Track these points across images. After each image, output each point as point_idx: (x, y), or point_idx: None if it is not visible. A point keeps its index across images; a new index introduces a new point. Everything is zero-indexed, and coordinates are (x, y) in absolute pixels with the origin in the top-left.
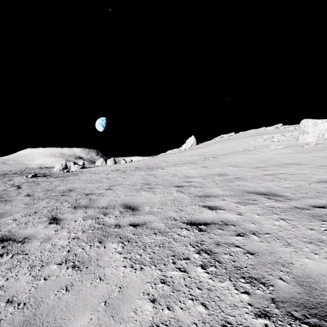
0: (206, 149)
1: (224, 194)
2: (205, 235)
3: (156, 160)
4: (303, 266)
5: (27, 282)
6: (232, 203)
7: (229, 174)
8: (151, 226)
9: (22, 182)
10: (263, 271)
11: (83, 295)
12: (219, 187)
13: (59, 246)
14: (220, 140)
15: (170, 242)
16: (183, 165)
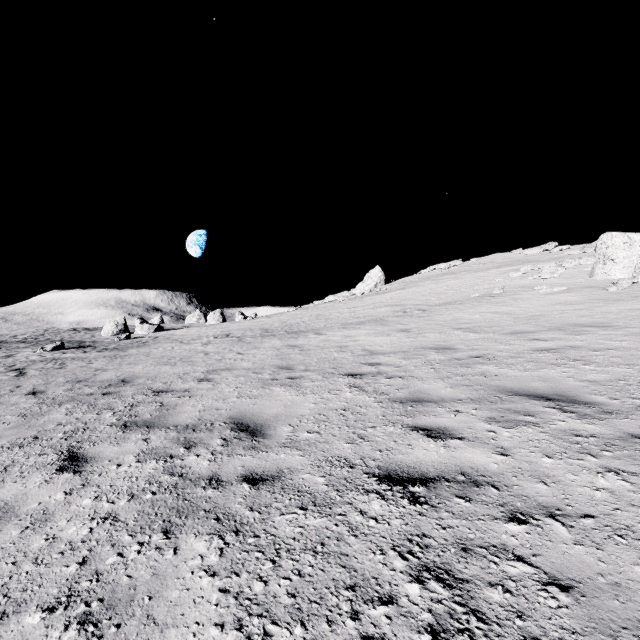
0: (406, 293)
1: (455, 396)
2: (427, 517)
3: (304, 314)
4: None
5: None
6: (478, 420)
7: (458, 347)
8: (294, 484)
9: (32, 361)
10: None
11: None
12: (443, 379)
13: (64, 542)
14: (433, 274)
15: (342, 537)
16: (360, 327)
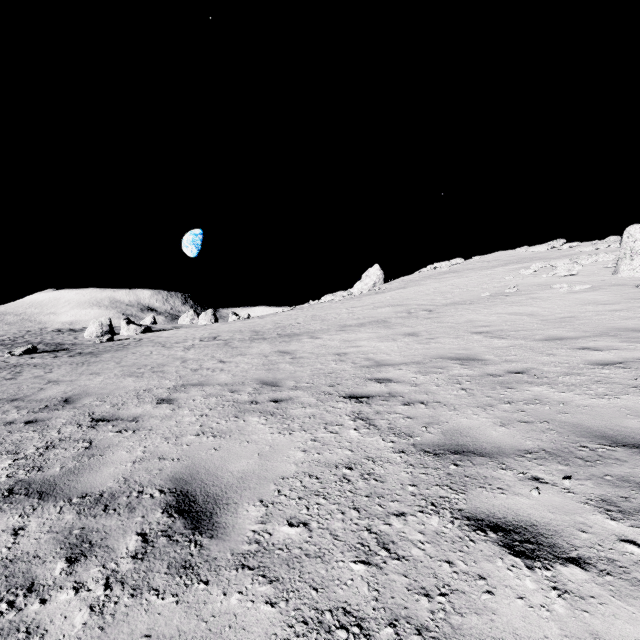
0: (407, 292)
1: (517, 444)
2: None
3: (299, 315)
4: None
5: None
6: (585, 505)
7: (487, 358)
8: None
9: None
10: None
11: None
12: (484, 408)
13: None
14: (435, 273)
15: None
16: (361, 329)
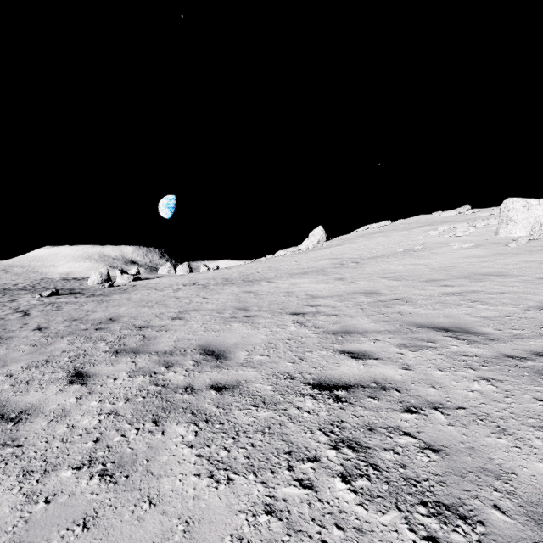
0: (343, 248)
1: (376, 329)
2: (346, 410)
3: (258, 266)
4: (536, 480)
5: (13, 507)
6: (391, 346)
7: (383, 292)
8: (249, 390)
9: (33, 305)
10: (461, 489)
11: (114, 539)
12: (368, 316)
13: (81, 429)
14: (367, 233)
15: (283, 423)
16: (305, 276)
